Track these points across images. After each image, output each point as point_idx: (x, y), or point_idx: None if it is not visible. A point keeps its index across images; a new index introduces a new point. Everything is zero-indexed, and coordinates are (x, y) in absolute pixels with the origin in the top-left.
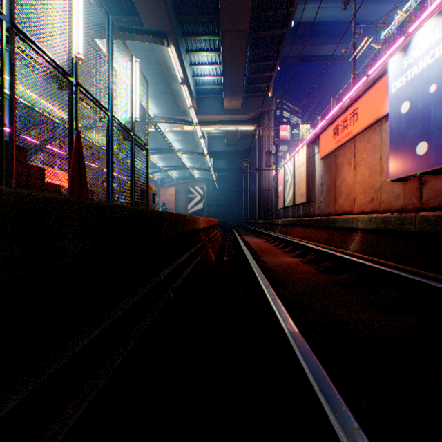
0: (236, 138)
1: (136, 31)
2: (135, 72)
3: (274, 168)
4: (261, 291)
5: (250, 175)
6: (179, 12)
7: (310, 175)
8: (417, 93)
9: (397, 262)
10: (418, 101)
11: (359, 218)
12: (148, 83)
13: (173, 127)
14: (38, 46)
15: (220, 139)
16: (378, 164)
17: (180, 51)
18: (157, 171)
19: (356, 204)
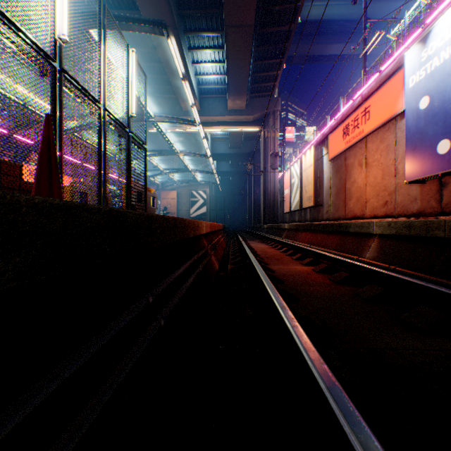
0: (240, 140)
1: (133, 20)
2: (131, 63)
3: (280, 171)
4: (274, 311)
5: (254, 178)
6: (180, 7)
7: (318, 177)
8: (438, 87)
9: (423, 272)
10: (440, 96)
11: (376, 223)
12: (146, 77)
13: (175, 128)
14: (10, 20)
15: (224, 141)
16: (393, 164)
17: (182, 48)
18: (159, 174)
19: (367, 207)
